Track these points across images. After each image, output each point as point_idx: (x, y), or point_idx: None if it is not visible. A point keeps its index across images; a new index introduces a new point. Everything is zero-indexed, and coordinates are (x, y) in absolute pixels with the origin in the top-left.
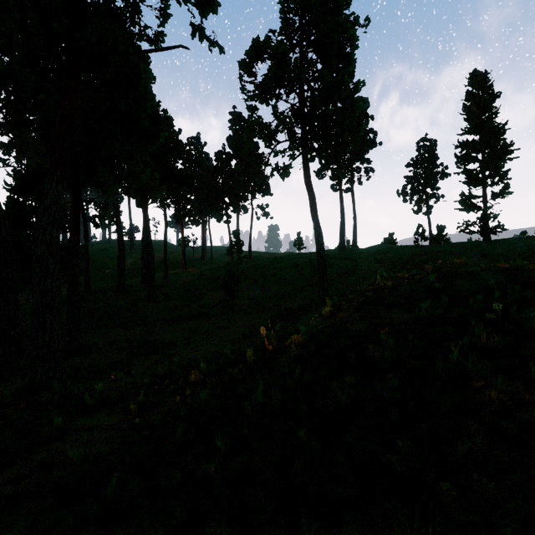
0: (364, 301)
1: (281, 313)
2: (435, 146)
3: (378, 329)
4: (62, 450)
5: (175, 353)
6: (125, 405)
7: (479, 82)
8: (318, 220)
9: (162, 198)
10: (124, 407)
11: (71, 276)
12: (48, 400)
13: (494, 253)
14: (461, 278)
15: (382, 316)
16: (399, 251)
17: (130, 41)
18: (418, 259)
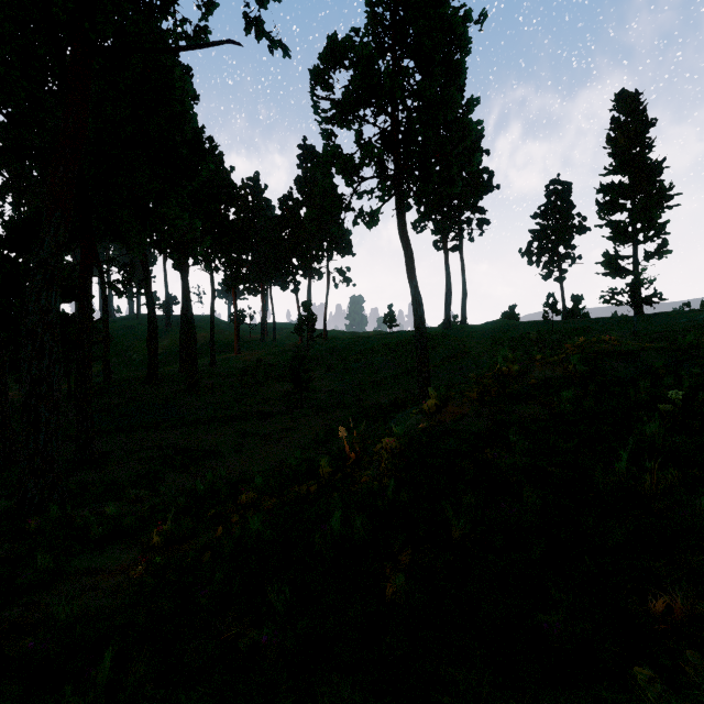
0: (481, 391)
1: (367, 409)
2: (570, 191)
3: (503, 429)
4: (47, 605)
5: (223, 463)
6: (147, 536)
7: (628, 105)
8: (416, 284)
9: (208, 257)
10: (144, 540)
11: (80, 359)
12: (38, 530)
13: (648, 331)
14: (614, 360)
15: (508, 410)
16: (524, 328)
17: (164, 45)
18: (549, 339)
